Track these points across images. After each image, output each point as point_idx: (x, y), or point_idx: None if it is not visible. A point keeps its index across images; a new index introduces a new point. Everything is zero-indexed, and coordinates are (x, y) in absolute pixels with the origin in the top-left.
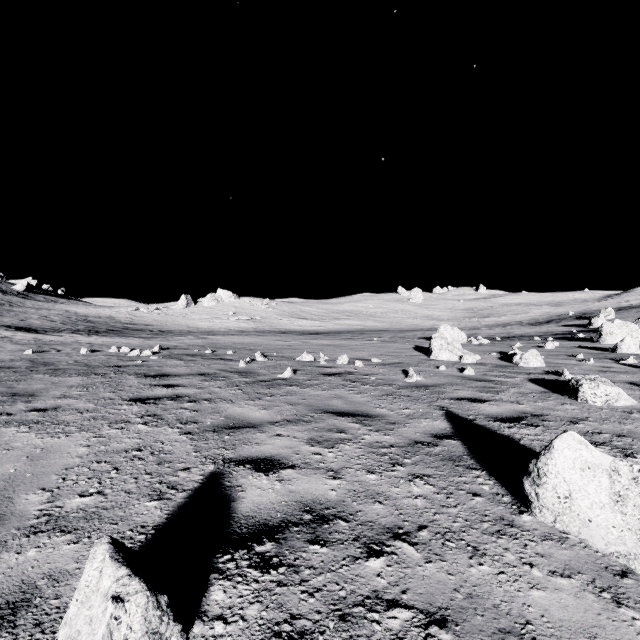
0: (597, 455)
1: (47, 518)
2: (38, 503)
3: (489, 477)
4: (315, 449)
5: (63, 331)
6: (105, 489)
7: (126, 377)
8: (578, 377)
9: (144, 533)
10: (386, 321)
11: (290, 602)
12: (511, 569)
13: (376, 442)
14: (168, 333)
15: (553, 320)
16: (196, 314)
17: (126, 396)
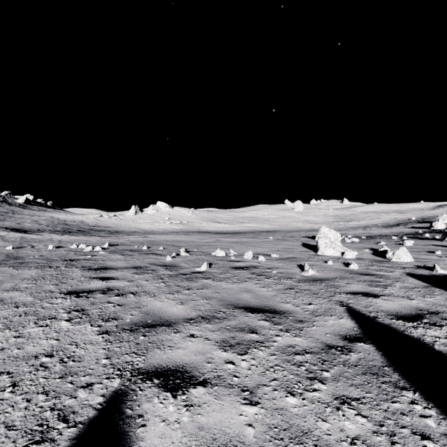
0: None
1: None
2: None
3: (426, 403)
4: (228, 355)
5: (45, 231)
6: None
7: (73, 270)
8: None
9: None
10: (277, 224)
11: None
12: None
13: (288, 346)
14: (120, 233)
15: (401, 223)
16: (142, 219)
17: (65, 289)
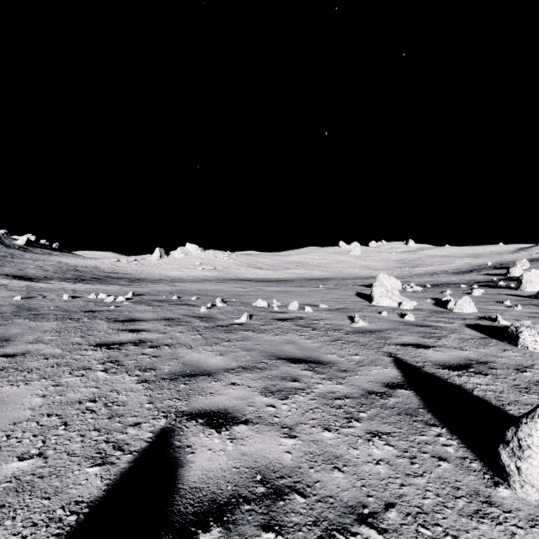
0: None
1: None
2: None
3: (451, 436)
4: (269, 400)
5: (53, 279)
6: (47, 450)
7: (97, 322)
8: (517, 324)
9: (76, 512)
10: (329, 270)
11: None
12: None
13: (329, 392)
14: (143, 281)
15: (474, 270)
16: (168, 264)
17: (93, 341)
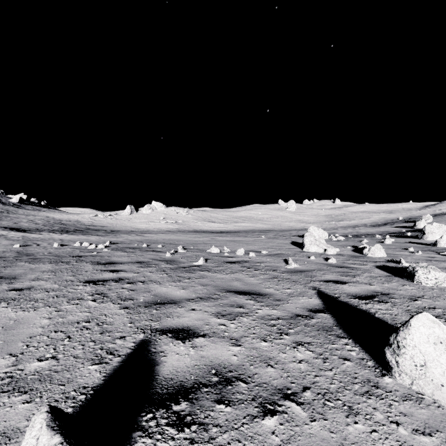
0: None
1: (9, 380)
2: (4, 366)
3: (355, 344)
4: (221, 321)
5: (43, 231)
6: (58, 354)
7: (84, 264)
8: (414, 265)
9: (85, 393)
10: (270, 224)
11: None
12: (381, 427)
13: (267, 315)
14: (117, 232)
15: (388, 223)
16: (137, 219)
17: (82, 279)
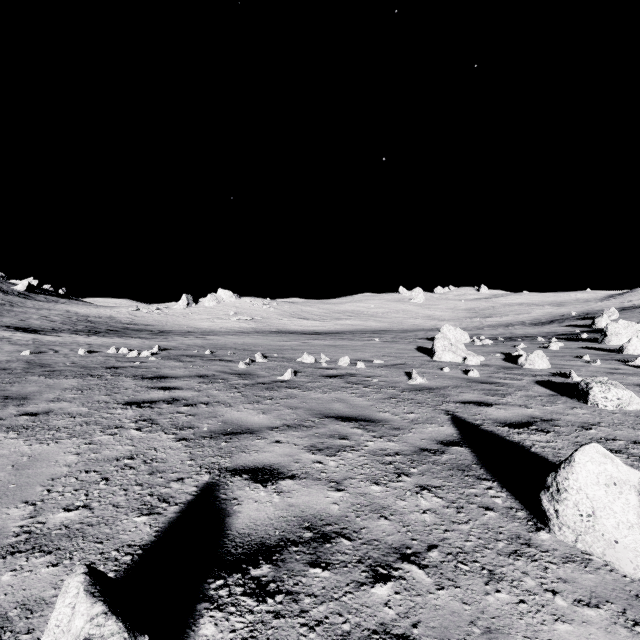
0: (624, 470)
1: (27, 536)
2: (19, 518)
3: (501, 489)
4: (316, 457)
5: (63, 331)
6: (92, 502)
7: (123, 379)
8: (588, 380)
9: (130, 554)
10: (387, 321)
11: (288, 638)
12: (532, 597)
13: (380, 449)
14: (168, 333)
15: (556, 320)
16: (197, 314)
17: (121, 399)
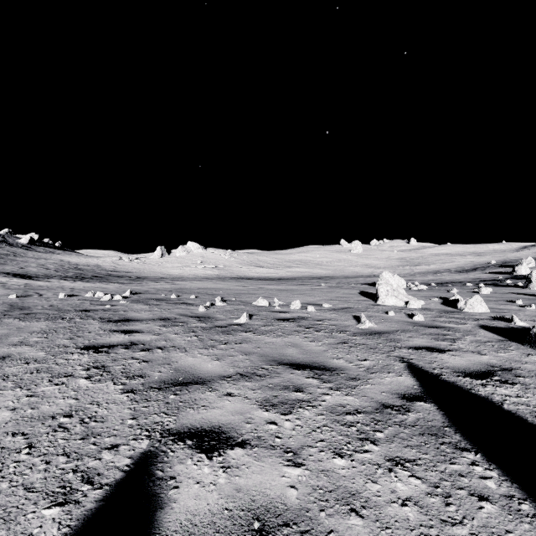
0: None
1: None
2: None
3: (488, 464)
4: (269, 415)
5: (53, 277)
6: (1, 482)
7: (90, 322)
8: None
9: None
10: (331, 269)
11: None
12: None
13: (339, 405)
14: (144, 279)
15: (478, 268)
16: (169, 263)
17: (81, 343)
